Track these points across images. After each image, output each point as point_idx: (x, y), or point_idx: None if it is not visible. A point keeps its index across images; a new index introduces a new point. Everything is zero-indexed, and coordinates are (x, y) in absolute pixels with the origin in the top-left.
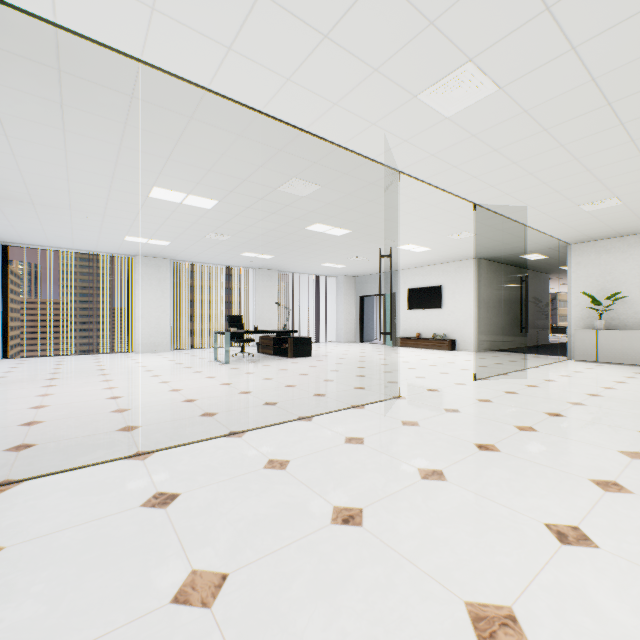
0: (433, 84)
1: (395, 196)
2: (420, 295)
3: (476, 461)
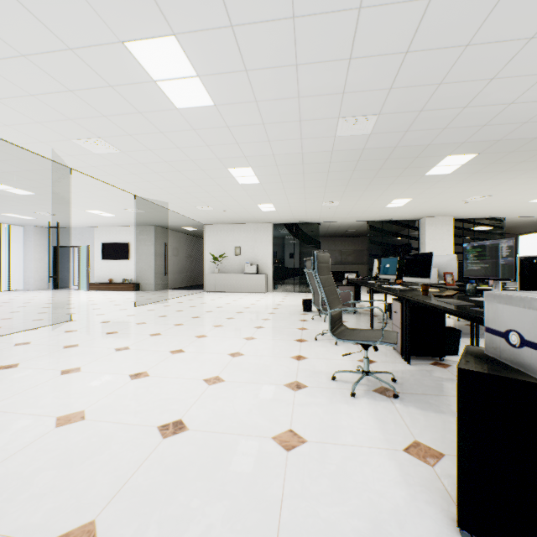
0: (81, 139)
1: (73, 180)
2: (113, 249)
3: (101, 338)
